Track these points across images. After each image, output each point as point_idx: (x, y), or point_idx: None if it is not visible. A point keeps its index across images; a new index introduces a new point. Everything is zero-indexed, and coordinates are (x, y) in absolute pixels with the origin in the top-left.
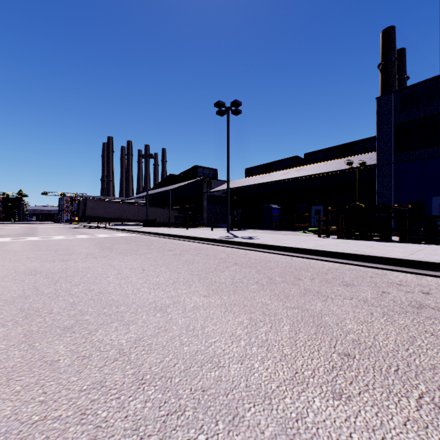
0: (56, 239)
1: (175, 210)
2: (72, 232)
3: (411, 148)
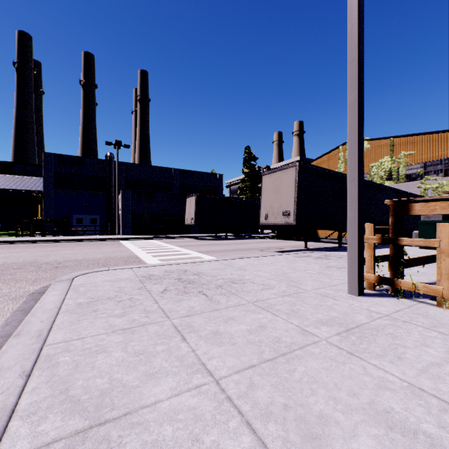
0: None
1: None
2: None
3: (63, 187)
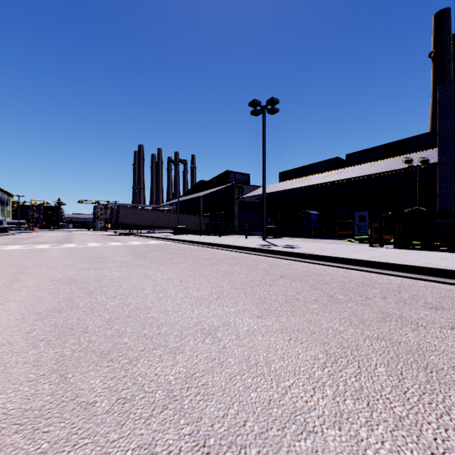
0: (90, 246)
1: (206, 217)
2: (106, 239)
3: None
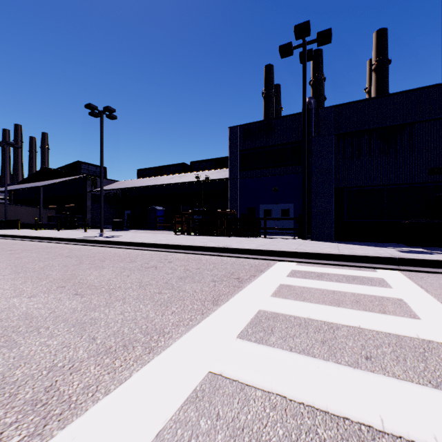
0: None
1: (52, 209)
2: None
3: (249, 168)
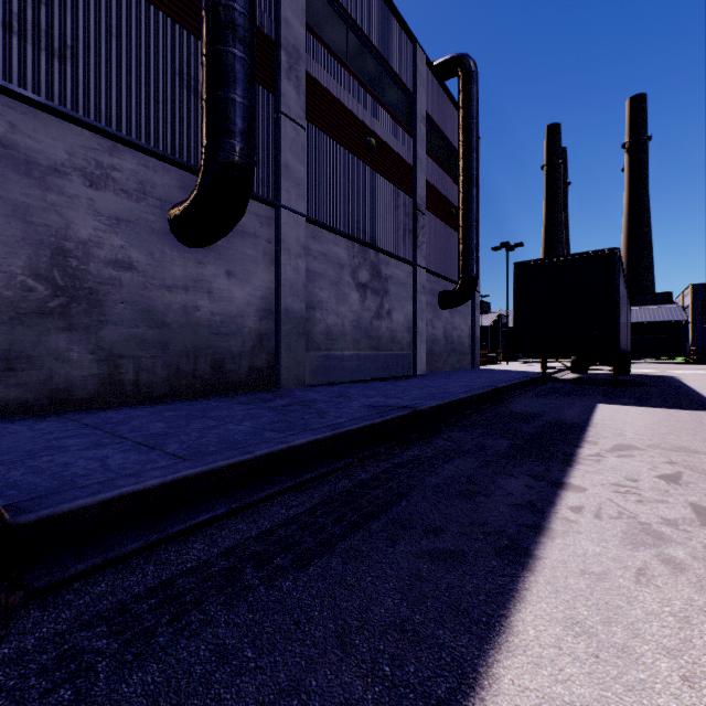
0: None
1: None
2: None
3: None
